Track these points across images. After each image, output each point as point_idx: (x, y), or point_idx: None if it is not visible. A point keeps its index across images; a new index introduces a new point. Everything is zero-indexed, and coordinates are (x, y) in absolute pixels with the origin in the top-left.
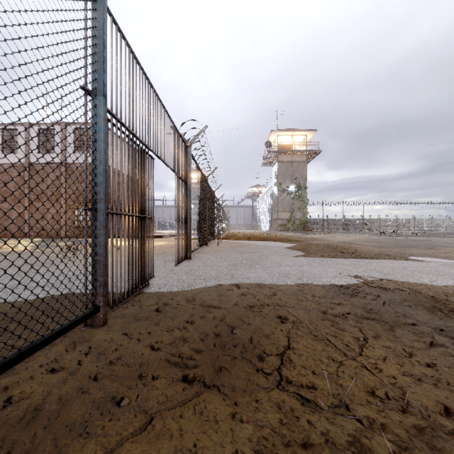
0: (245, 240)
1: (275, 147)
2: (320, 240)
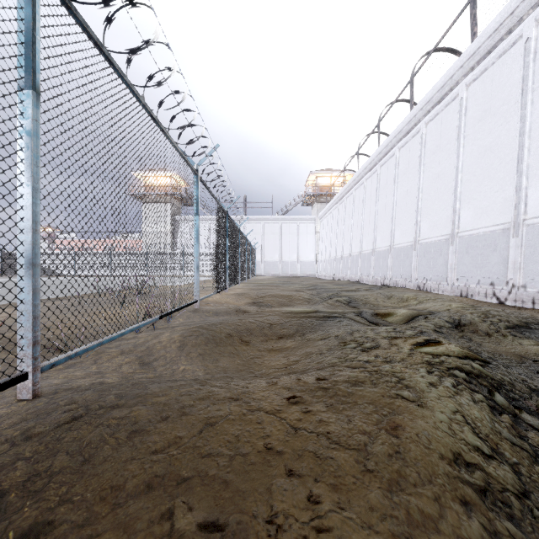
0: None
1: None
2: None
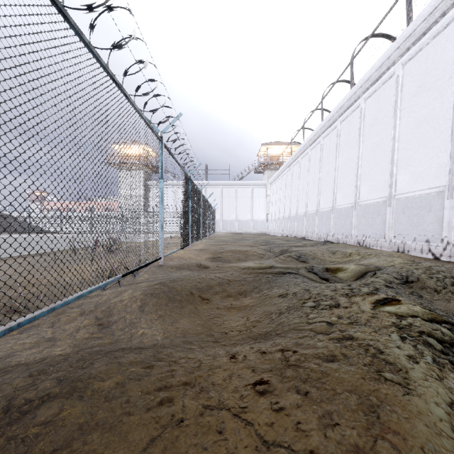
0: None
1: None
2: None
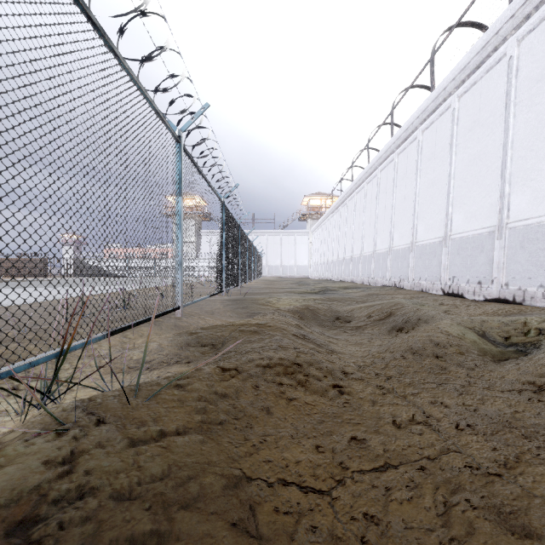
0: None
1: None
2: None
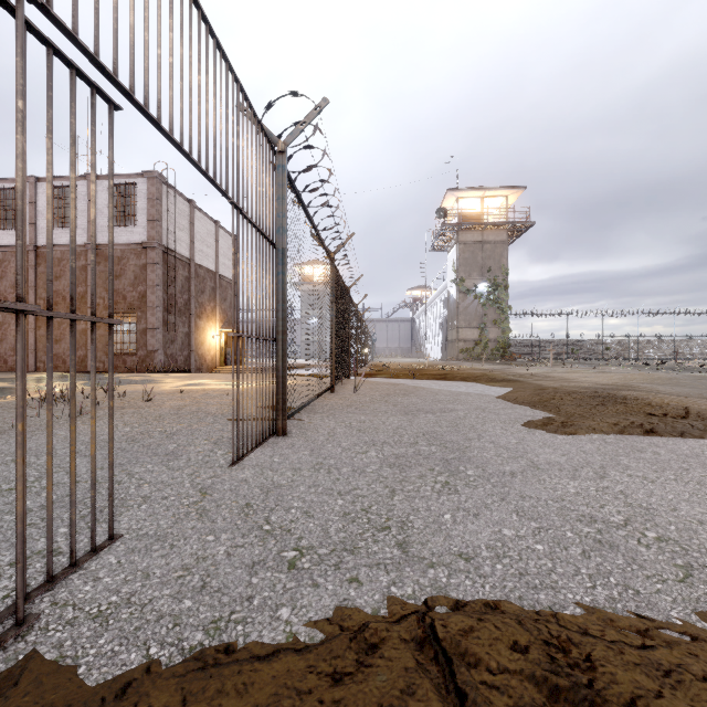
0: (405, 378)
1: (453, 219)
2: (554, 379)
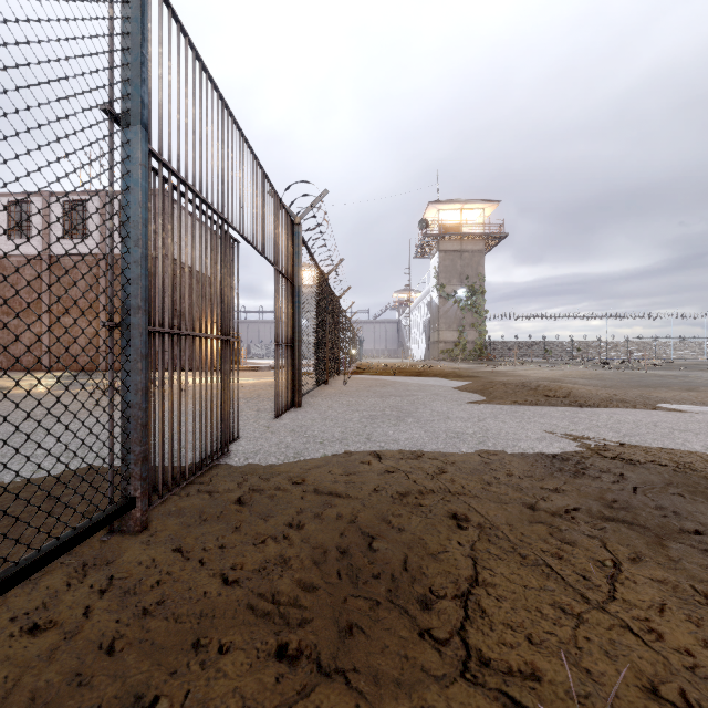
0: (387, 375)
1: (435, 229)
2: (509, 375)
